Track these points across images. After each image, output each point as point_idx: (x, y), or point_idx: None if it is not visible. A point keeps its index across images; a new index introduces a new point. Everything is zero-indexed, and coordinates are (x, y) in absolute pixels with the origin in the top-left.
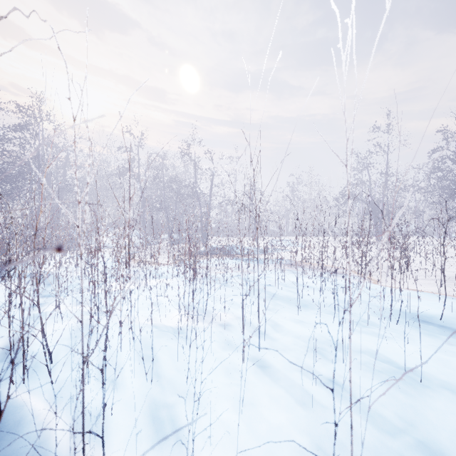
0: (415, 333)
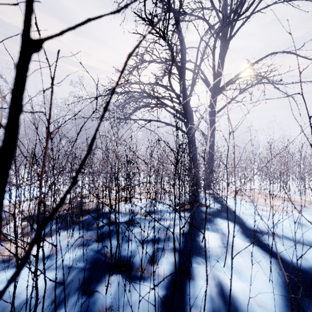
0: None
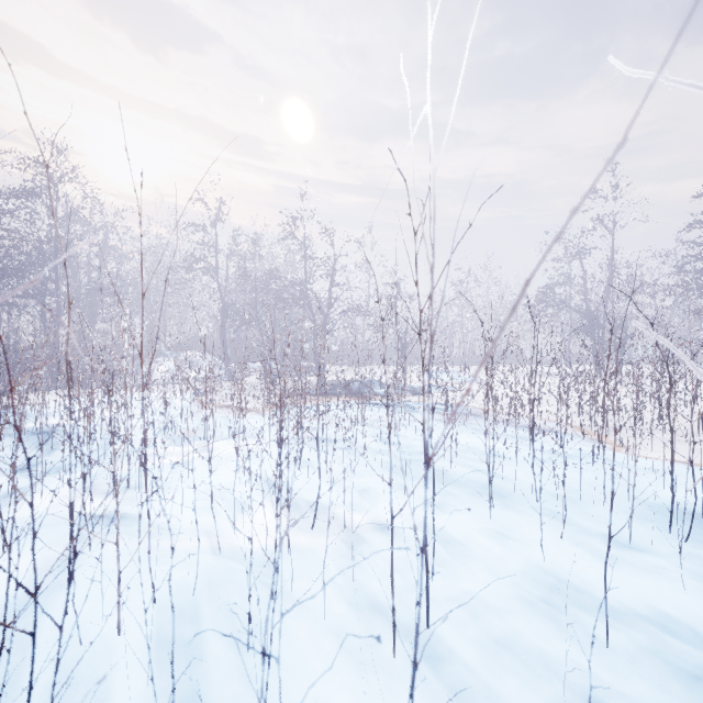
0: None
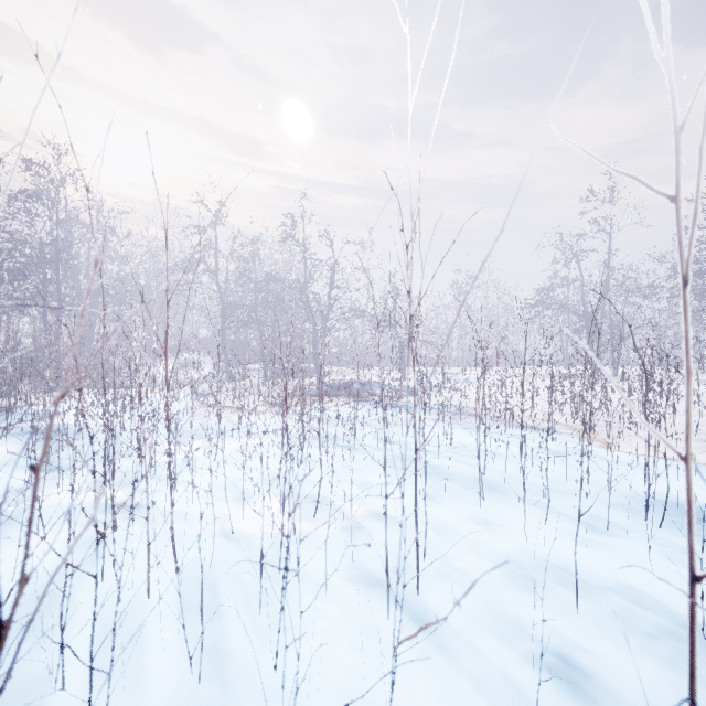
0: (697, 546)
